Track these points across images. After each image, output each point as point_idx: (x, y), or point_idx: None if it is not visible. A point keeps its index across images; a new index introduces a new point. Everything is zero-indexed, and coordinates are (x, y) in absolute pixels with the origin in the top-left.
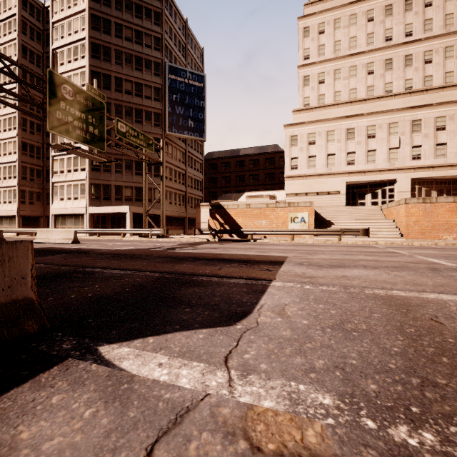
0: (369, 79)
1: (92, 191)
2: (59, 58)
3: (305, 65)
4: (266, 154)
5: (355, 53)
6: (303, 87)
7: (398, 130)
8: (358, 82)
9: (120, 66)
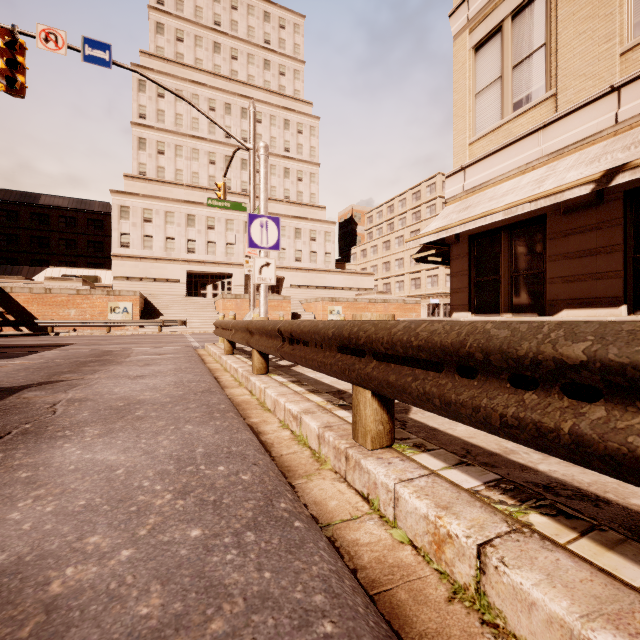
0: (211, 169)
1: None
2: None
3: (141, 124)
4: (90, 213)
5: (197, 136)
6: (139, 150)
7: (235, 227)
8: (201, 168)
9: None
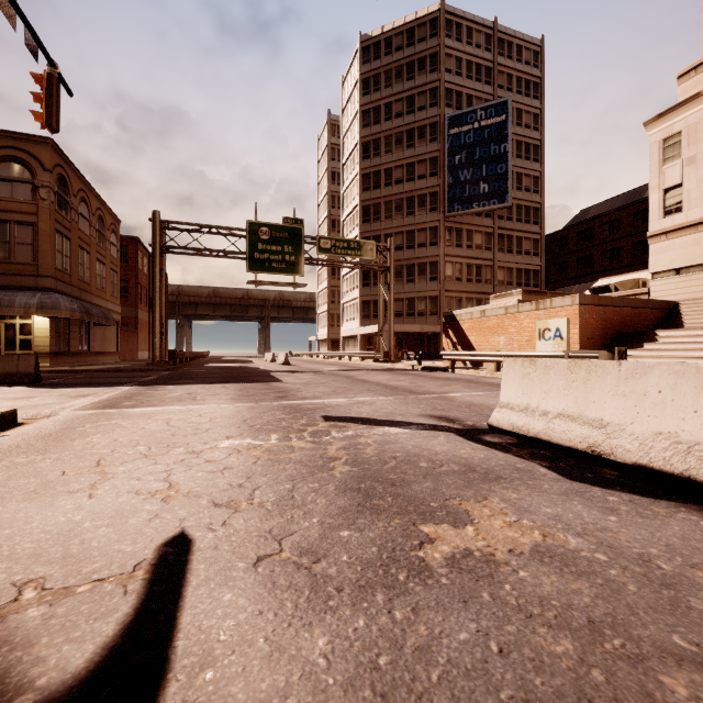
0: None
1: (363, 310)
2: (346, 173)
3: None
4: None
5: None
6: None
7: None
8: None
9: (390, 153)
